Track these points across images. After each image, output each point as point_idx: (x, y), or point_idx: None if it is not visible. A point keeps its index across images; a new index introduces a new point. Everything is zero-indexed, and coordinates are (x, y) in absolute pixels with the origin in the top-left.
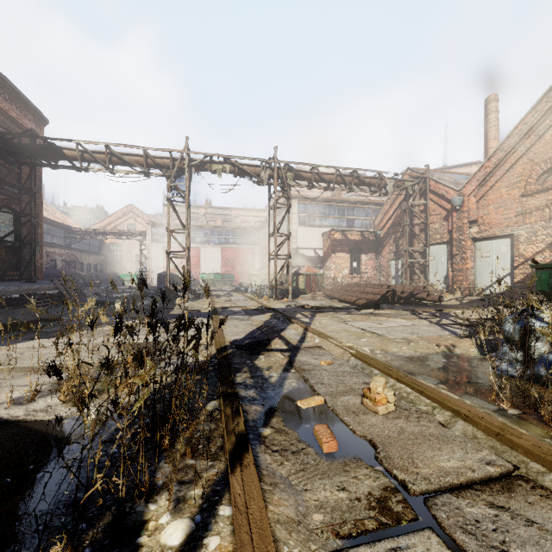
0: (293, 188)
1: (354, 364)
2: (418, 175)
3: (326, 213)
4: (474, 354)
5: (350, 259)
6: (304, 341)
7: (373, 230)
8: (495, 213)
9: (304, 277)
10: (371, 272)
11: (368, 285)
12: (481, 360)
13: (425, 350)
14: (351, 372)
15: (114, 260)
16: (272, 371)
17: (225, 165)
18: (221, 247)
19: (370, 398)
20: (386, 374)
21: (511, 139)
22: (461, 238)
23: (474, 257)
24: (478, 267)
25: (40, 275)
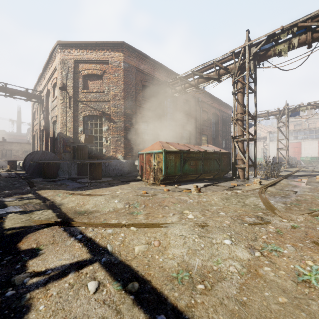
0: None
1: None
2: None
3: None
4: None
5: None
6: None
7: None
8: None
9: None
10: None
11: None
12: None
13: None
14: None
15: (249, 151)
16: (301, 177)
17: (307, 106)
18: (317, 140)
19: (316, 178)
20: None
21: None
22: None
23: None
24: None
25: None
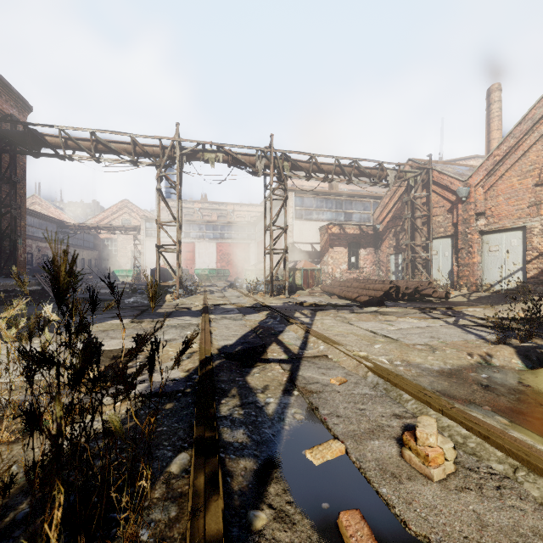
0: (289, 183)
1: (373, 382)
2: (421, 166)
3: (323, 206)
4: (519, 367)
5: (348, 253)
6: (307, 348)
7: (371, 224)
8: (505, 204)
9: (301, 272)
10: (370, 268)
11: (369, 281)
12: (530, 375)
13: (456, 361)
14: (372, 395)
15: (108, 256)
16: (269, 393)
17: (218, 153)
18: (216, 242)
19: (416, 451)
20: (423, 402)
21: (523, 124)
22: (468, 231)
23: (482, 251)
24: (485, 262)
25: (23, 270)
